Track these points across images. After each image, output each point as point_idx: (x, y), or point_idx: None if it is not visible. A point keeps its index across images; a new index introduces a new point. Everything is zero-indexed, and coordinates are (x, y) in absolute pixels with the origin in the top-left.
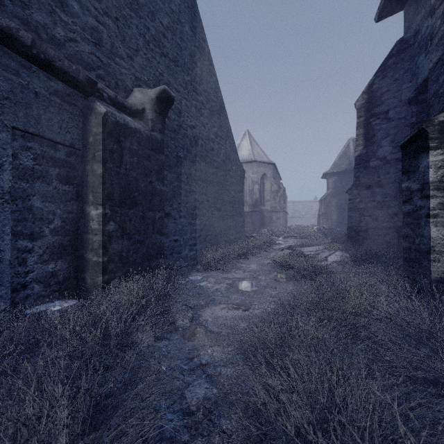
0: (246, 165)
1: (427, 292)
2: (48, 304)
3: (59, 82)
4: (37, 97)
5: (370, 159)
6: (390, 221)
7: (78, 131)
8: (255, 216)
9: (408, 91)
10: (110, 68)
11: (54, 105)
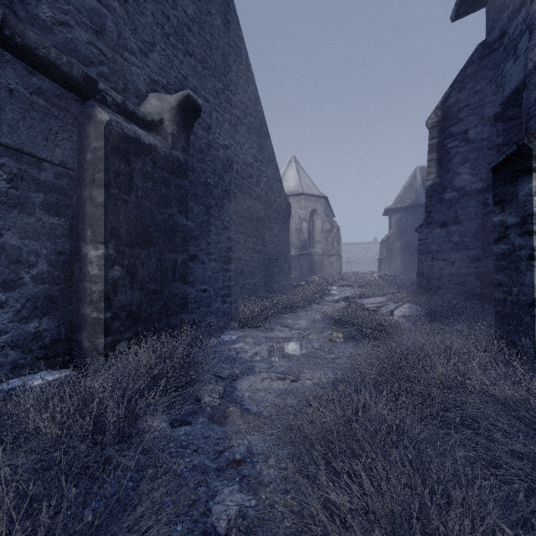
0: (292, 199)
1: (531, 357)
2: (29, 376)
3: (44, 78)
4: (13, 96)
5: (444, 190)
6: (470, 266)
7: (72, 145)
8: (303, 260)
9: (492, 106)
10: (117, 65)
11: (37, 109)
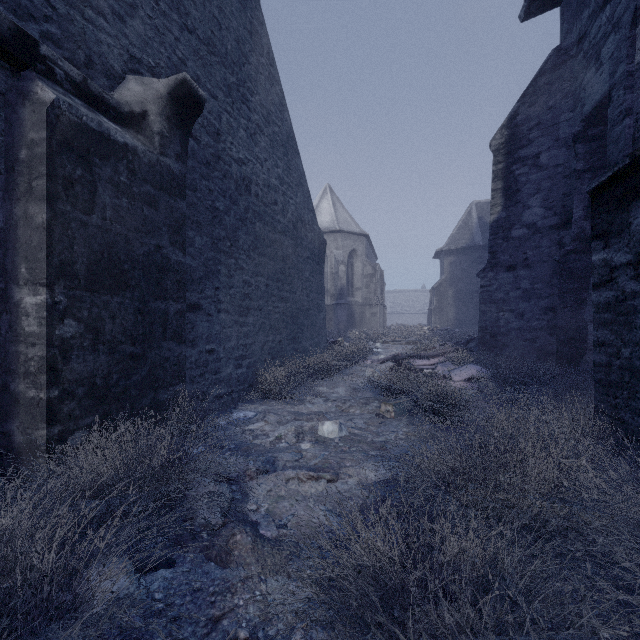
0: (327, 236)
1: None
2: None
3: None
4: None
5: (512, 227)
6: (542, 319)
7: None
8: (340, 311)
9: (569, 125)
10: (74, 26)
11: None
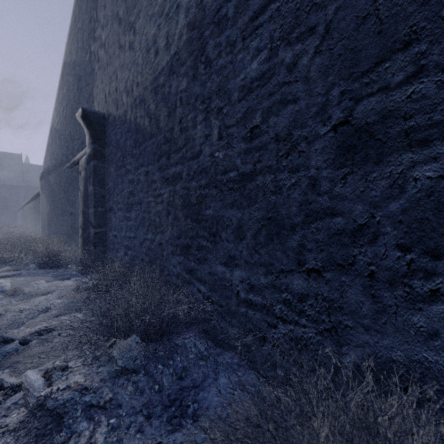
0: None
1: None
2: None
3: None
4: None
5: None
6: None
7: None
8: None
9: None
10: None
11: None
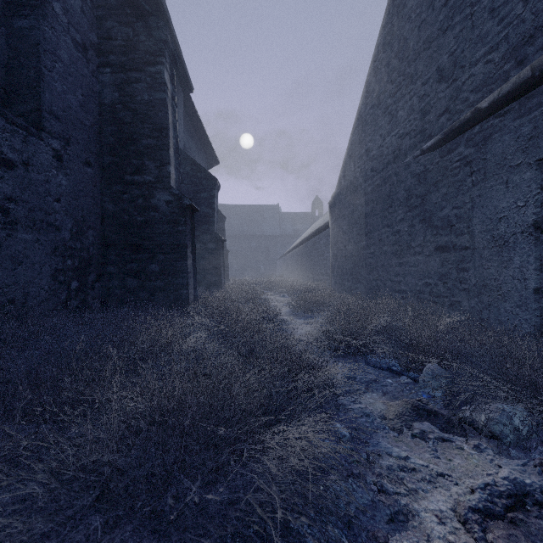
0: None
1: None
2: None
3: None
4: None
5: None
6: None
7: None
8: None
9: None
10: None
11: None
